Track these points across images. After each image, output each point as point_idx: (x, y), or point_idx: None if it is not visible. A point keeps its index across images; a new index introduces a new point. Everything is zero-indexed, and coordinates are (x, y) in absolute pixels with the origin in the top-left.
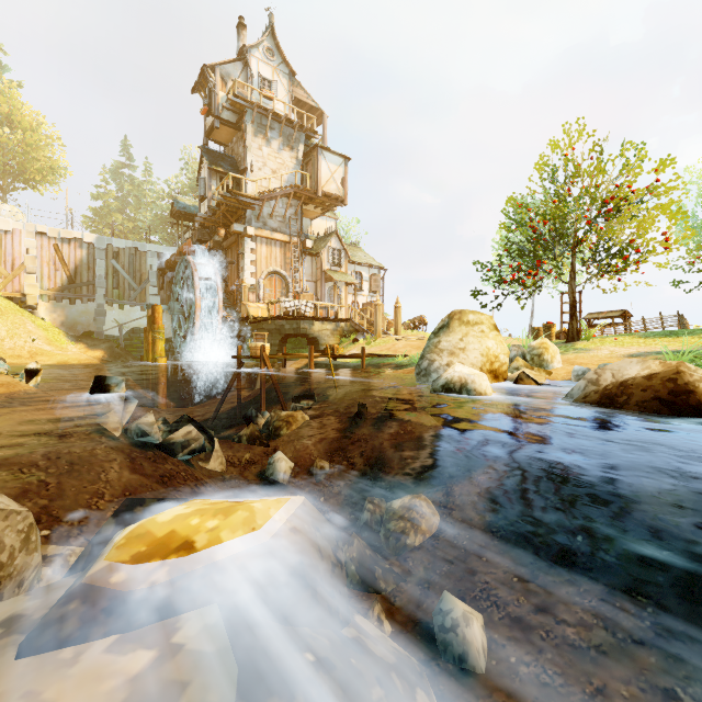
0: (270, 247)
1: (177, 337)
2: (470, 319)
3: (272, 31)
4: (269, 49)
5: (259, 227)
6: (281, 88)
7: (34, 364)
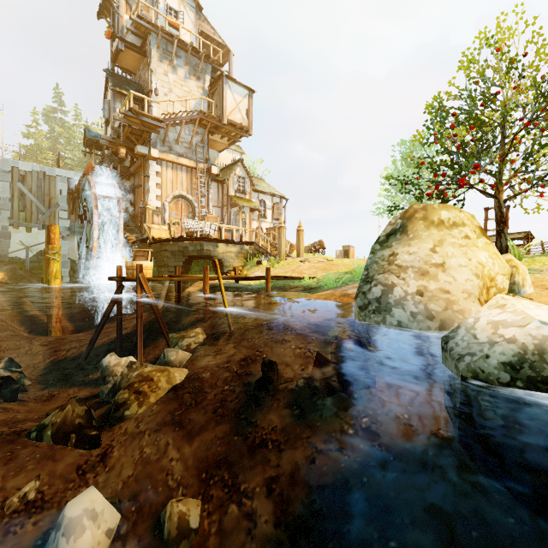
0: (176, 171)
1: (81, 259)
2: (443, 218)
3: None
4: None
5: (164, 151)
6: (188, 20)
7: None
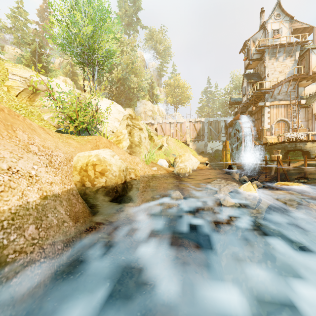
0: (278, 108)
1: (233, 152)
2: None
3: (279, 5)
4: (277, 15)
5: (271, 101)
6: (284, 29)
7: (207, 161)
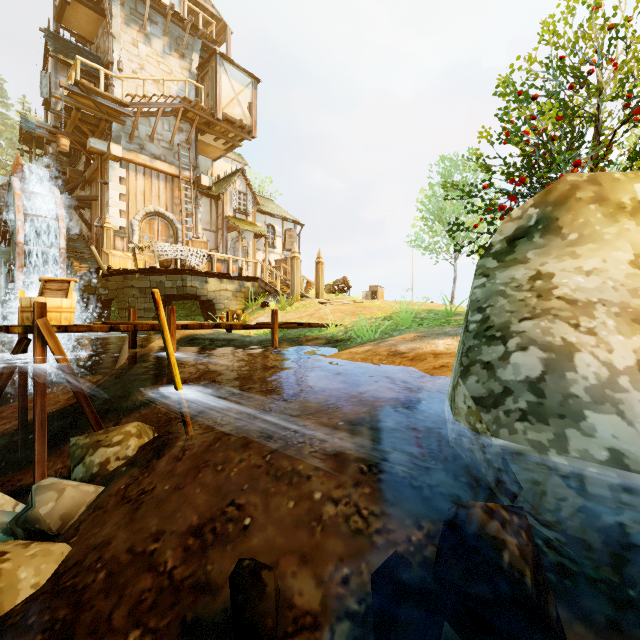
0: (150, 179)
1: (6, 298)
2: None
3: None
4: None
5: (133, 150)
6: None
7: None
